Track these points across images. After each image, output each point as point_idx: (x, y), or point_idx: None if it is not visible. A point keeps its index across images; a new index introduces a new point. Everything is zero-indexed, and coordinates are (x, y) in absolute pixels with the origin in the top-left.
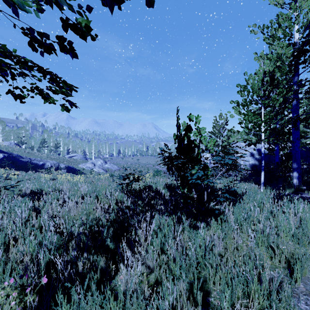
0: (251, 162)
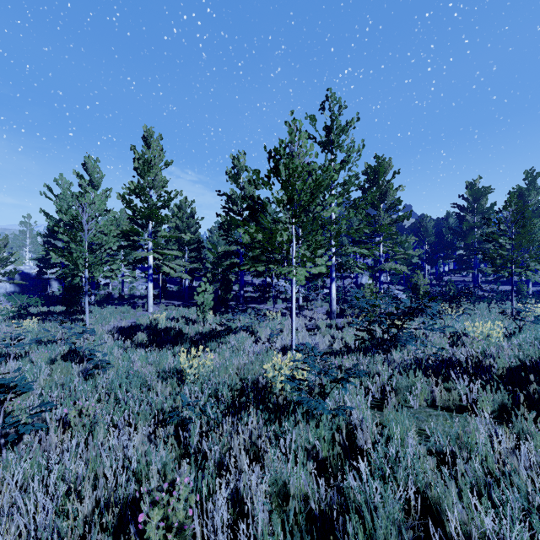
0: (11, 289)
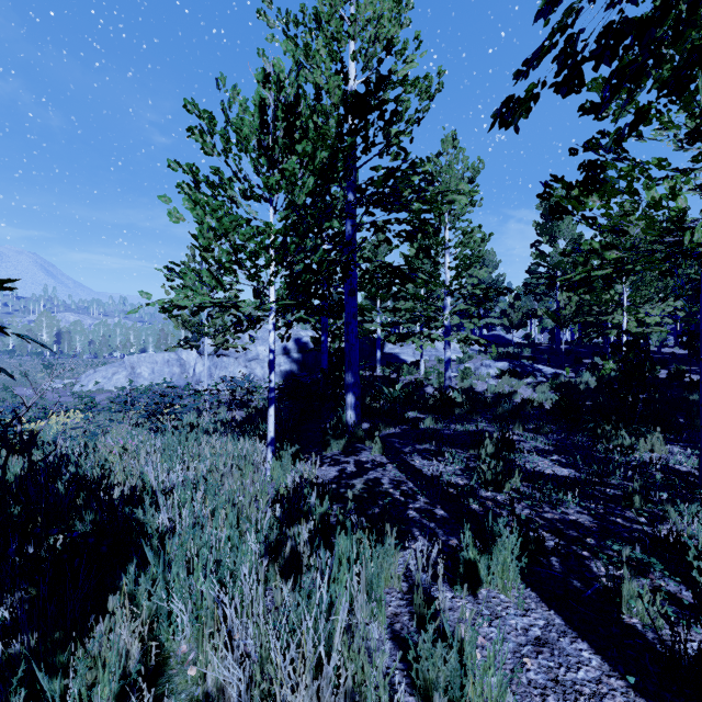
0: (285, 366)
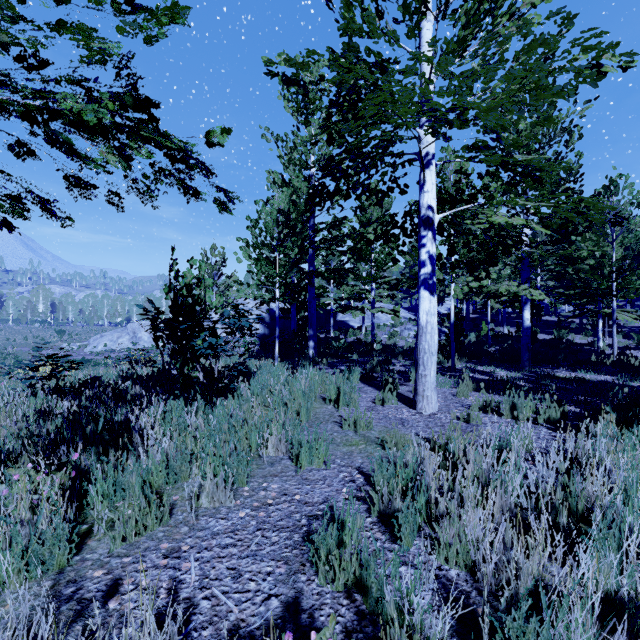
0: (260, 331)
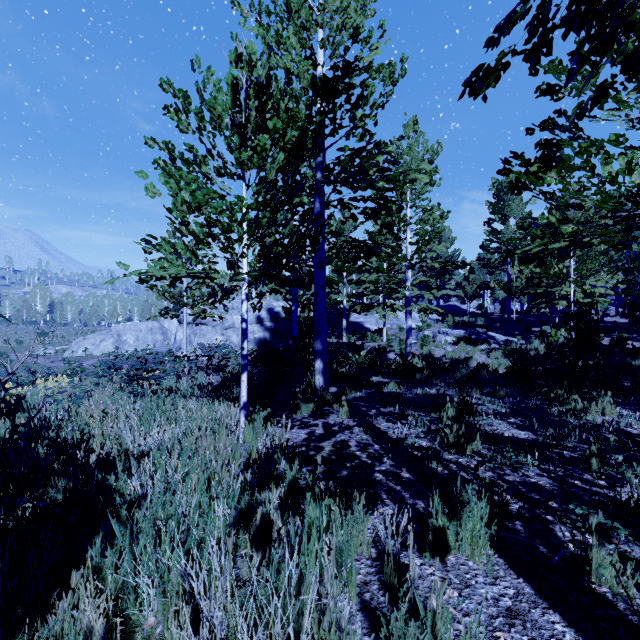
0: (259, 334)
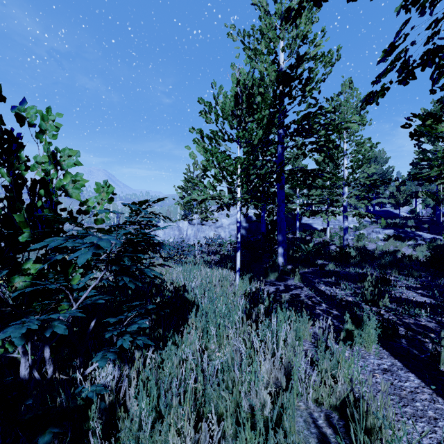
0: None
